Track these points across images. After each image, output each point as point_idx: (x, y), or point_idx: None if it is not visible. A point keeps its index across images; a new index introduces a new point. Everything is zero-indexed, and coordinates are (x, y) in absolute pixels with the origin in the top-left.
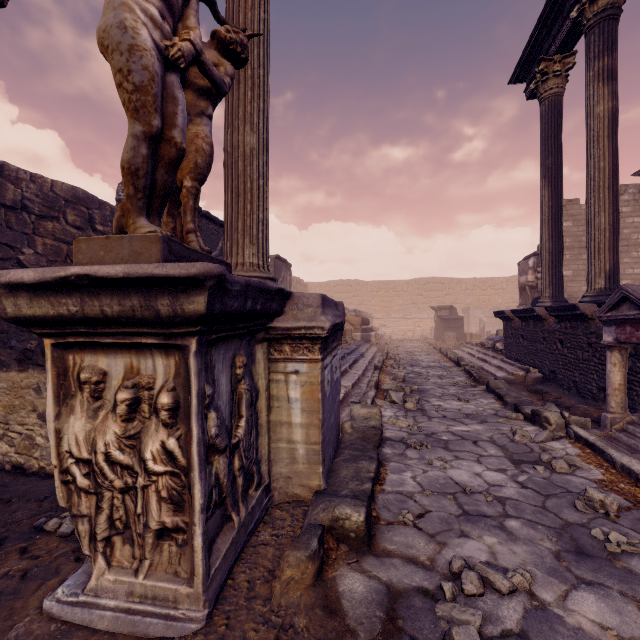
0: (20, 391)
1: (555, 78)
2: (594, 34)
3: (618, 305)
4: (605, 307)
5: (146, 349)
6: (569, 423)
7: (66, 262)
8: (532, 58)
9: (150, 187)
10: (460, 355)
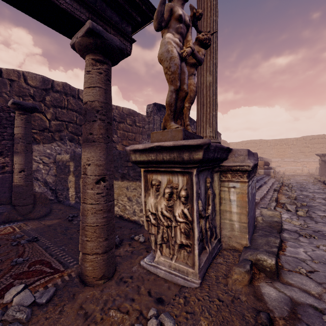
0: (121, 188)
1: None
2: None
3: None
4: None
5: (175, 173)
6: None
7: (126, 139)
8: None
9: (174, 109)
10: None
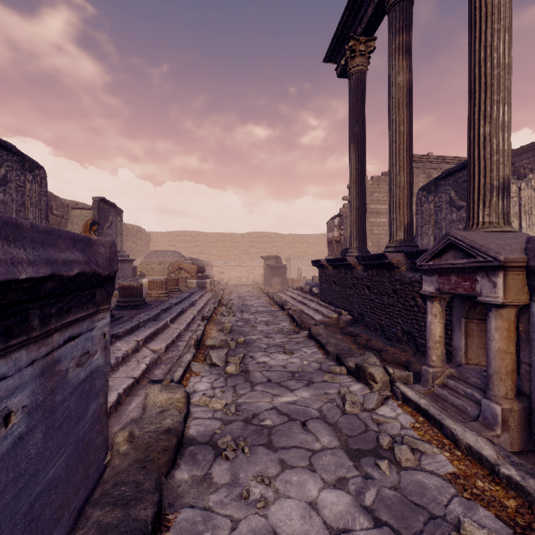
0: None
1: (361, 57)
2: (396, 11)
3: (442, 253)
4: (427, 255)
5: None
6: (394, 380)
7: None
8: (342, 39)
9: None
10: (284, 298)
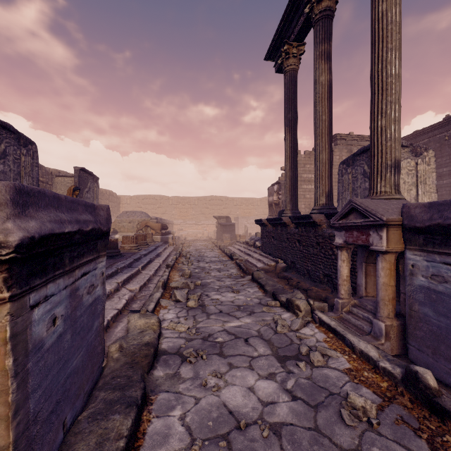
0: None
1: (293, 58)
2: (319, 26)
3: (347, 215)
4: (338, 216)
5: None
6: (314, 309)
7: None
8: (279, 43)
9: None
10: (233, 251)
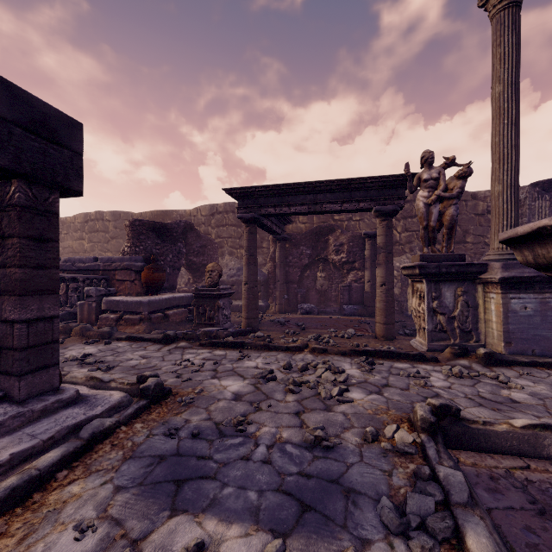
0: None
1: None
2: None
3: None
4: None
5: (421, 282)
6: None
7: None
8: None
9: (428, 238)
10: None
